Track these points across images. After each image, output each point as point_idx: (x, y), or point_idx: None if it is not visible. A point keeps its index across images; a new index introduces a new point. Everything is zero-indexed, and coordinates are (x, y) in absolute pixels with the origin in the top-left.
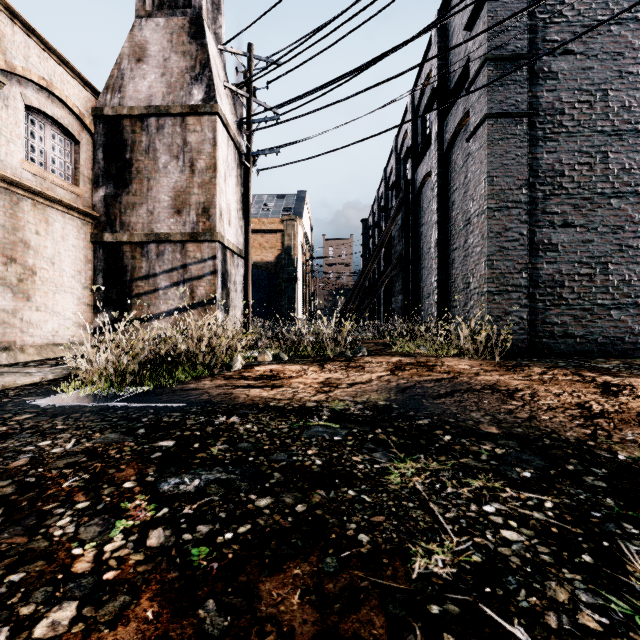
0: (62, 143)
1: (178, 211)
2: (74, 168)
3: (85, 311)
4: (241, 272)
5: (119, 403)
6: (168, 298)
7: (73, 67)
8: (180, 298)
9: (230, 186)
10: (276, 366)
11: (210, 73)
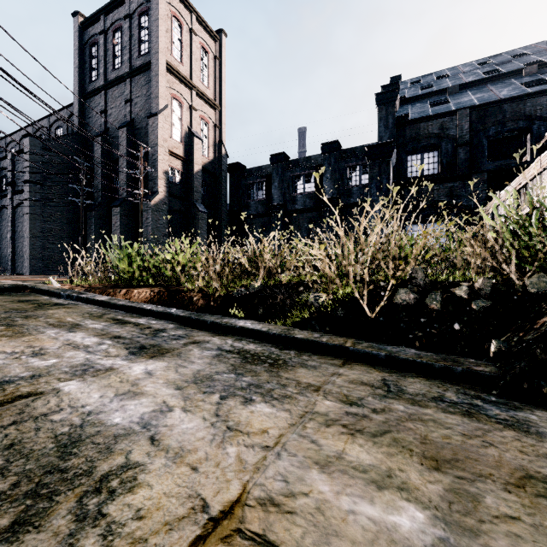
0: None
1: None
2: None
3: None
4: None
5: None
6: None
7: None
8: None
9: None
10: None
11: None
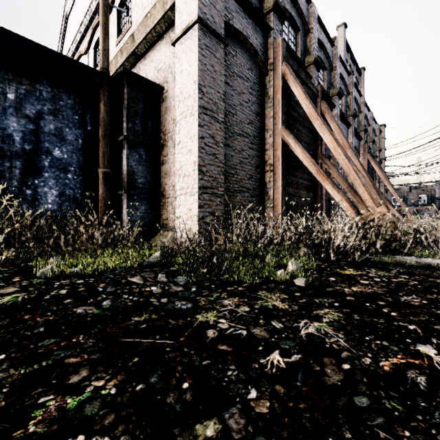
0: None
1: None
2: None
3: None
4: None
5: None
6: None
7: None
8: None
9: None
10: None
11: None
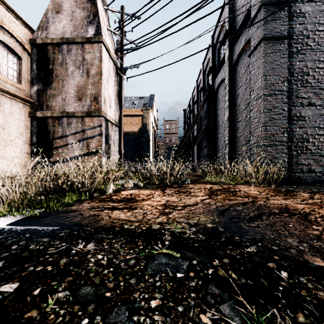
0: (11, 58)
1: (79, 99)
2: (19, 73)
3: (25, 157)
4: (117, 135)
5: (8, 226)
6: (74, 149)
7: (17, 13)
8: (81, 149)
9: (110, 85)
10: (134, 191)
11: (98, 19)
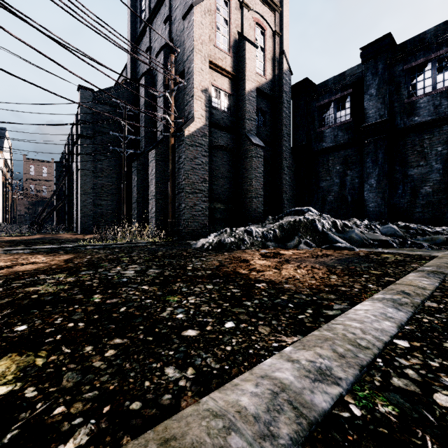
0: None
1: None
2: None
3: None
4: None
5: None
6: None
7: None
8: None
9: None
10: (1, 237)
11: None
